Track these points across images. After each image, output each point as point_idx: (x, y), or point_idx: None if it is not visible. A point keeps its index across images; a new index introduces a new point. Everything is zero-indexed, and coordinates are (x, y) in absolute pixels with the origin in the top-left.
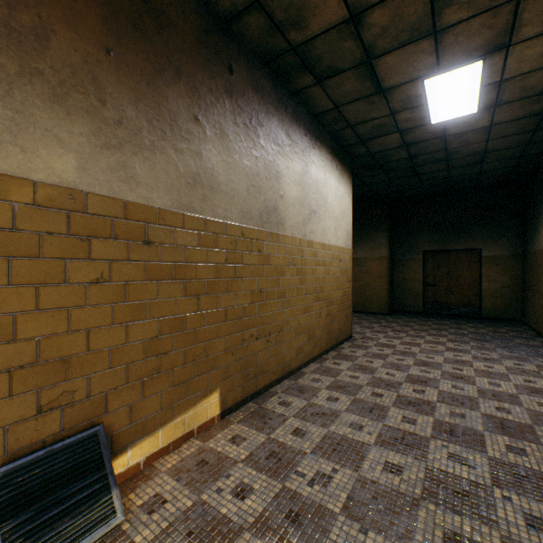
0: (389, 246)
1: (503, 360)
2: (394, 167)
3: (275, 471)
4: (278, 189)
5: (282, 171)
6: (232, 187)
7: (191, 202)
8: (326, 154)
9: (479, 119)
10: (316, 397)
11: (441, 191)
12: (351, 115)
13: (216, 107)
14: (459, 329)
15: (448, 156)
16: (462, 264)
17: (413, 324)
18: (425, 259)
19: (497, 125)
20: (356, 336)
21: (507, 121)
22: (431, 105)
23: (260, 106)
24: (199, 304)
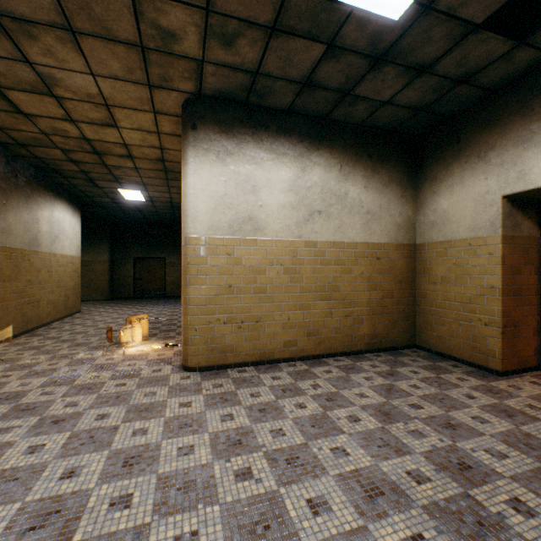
0: (110, 253)
1: (159, 309)
2: (111, 208)
3: (54, 339)
4: (39, 228)
5: (41, 218)
6: (18, 231)
7: (3, 240)
8: (65, 202)
9: (148, 203)
10: (64, 328)
11: (144, 222)
12: (82, 188)
13: (12, 195)
14: (150, 302)
15: (140, 210)
16: (157, 266)
17: (125, 303)
18: (136, 262)
19: (157, 206)
20: (85, 311)
21: (161, 206)
22: (124, 195)
23: (30, 188)
24: (6, 285)
